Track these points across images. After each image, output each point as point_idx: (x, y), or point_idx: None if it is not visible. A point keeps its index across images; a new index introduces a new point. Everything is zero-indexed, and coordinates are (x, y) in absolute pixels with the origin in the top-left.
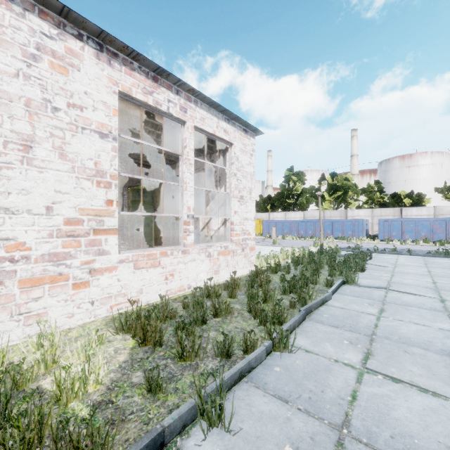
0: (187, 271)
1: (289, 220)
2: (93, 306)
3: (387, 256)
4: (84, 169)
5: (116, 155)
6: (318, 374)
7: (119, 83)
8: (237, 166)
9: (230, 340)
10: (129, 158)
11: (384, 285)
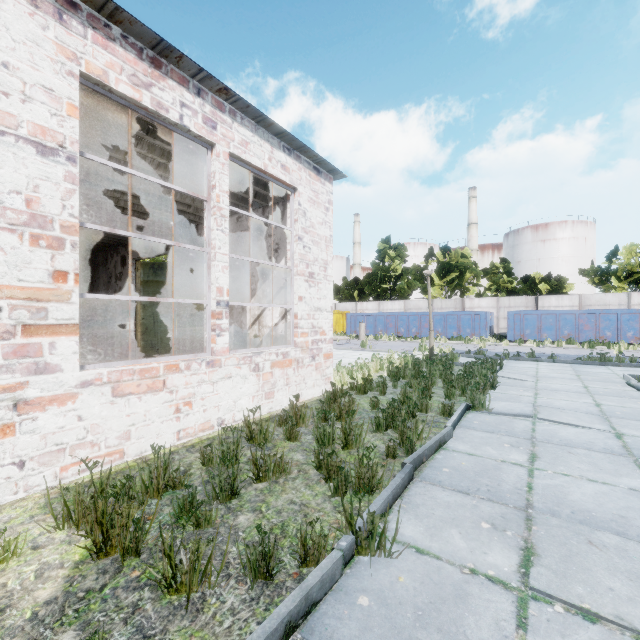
0: (217, 395)
1: (384, 313)
2: (24, 470)
3: (522, 365)
4: (0, 211)
5: (74, 190)
6: (444, 609)
7: (82, 58)
8: (303, 226)
9: (273, 544)
10: (133, 212)
11: (529, 412)
